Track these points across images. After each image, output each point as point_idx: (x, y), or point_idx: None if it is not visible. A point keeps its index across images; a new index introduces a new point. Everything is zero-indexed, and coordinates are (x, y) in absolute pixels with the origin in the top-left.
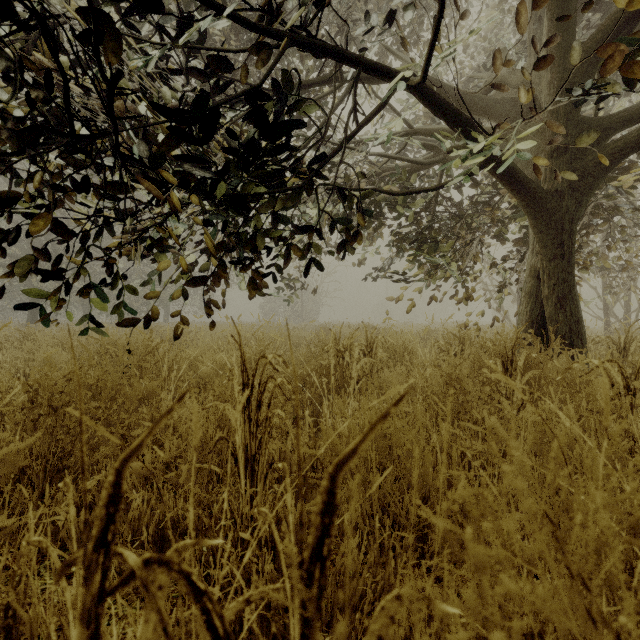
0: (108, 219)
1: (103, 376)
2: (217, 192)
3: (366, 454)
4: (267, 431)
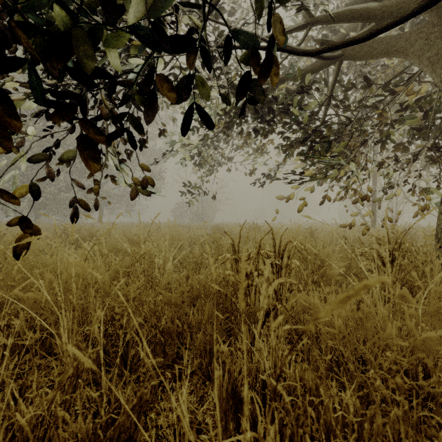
0: None
1: None
2: None
3: None
4: None
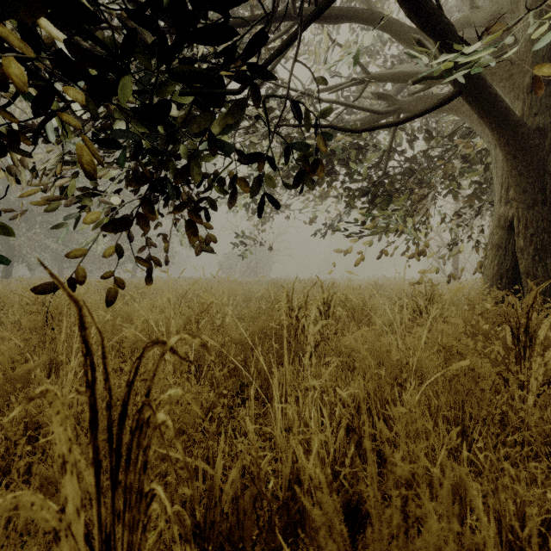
0: None
1: None
2: (119, 88)
3: None
4: (141, 522)
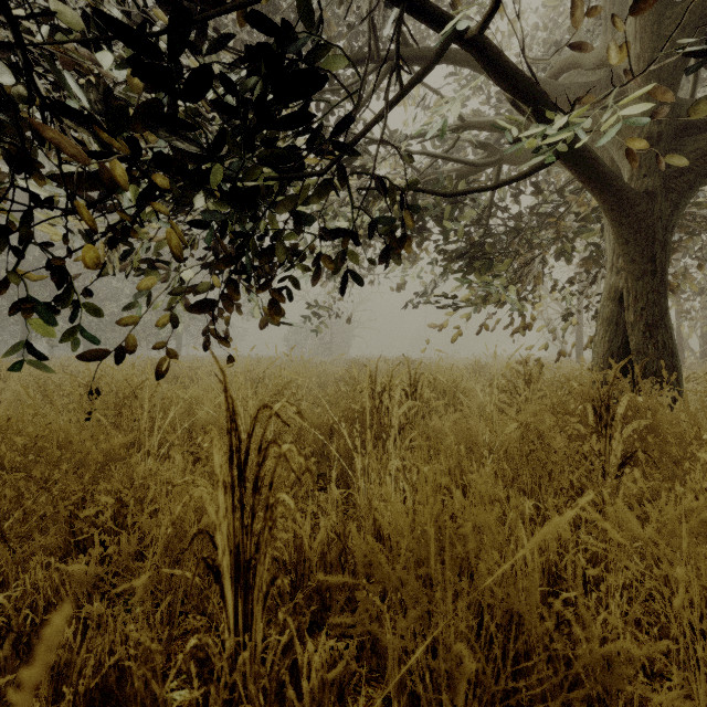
0: (38, 202)
1: (44, 431)
2: (210, 176)
3: (427, 571)
4: (267, 526)
